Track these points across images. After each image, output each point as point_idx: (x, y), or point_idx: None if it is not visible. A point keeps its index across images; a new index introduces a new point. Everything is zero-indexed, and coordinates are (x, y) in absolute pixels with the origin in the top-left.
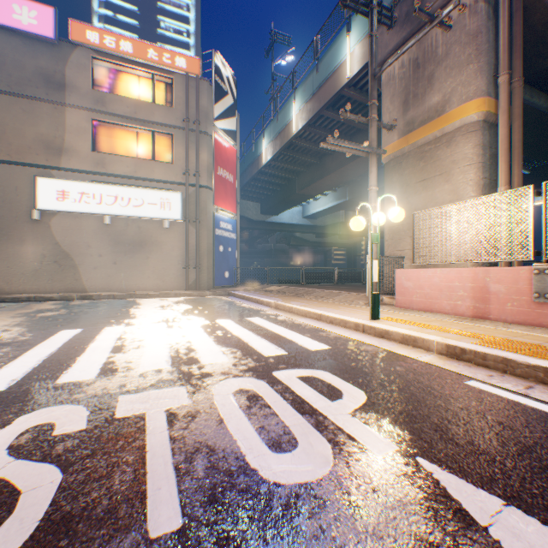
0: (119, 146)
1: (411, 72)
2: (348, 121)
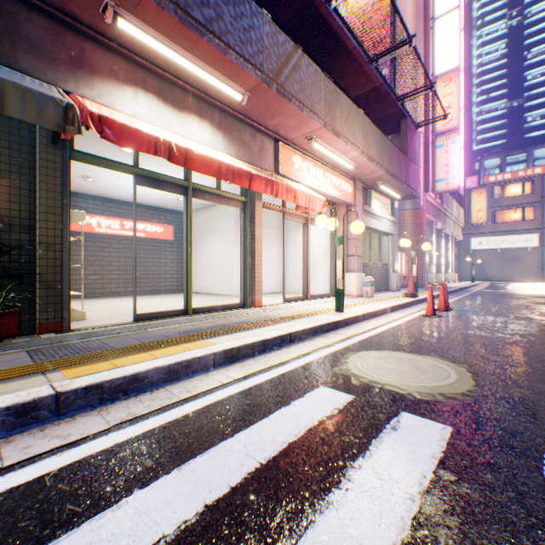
0: (502, 218)
1: None
2: None
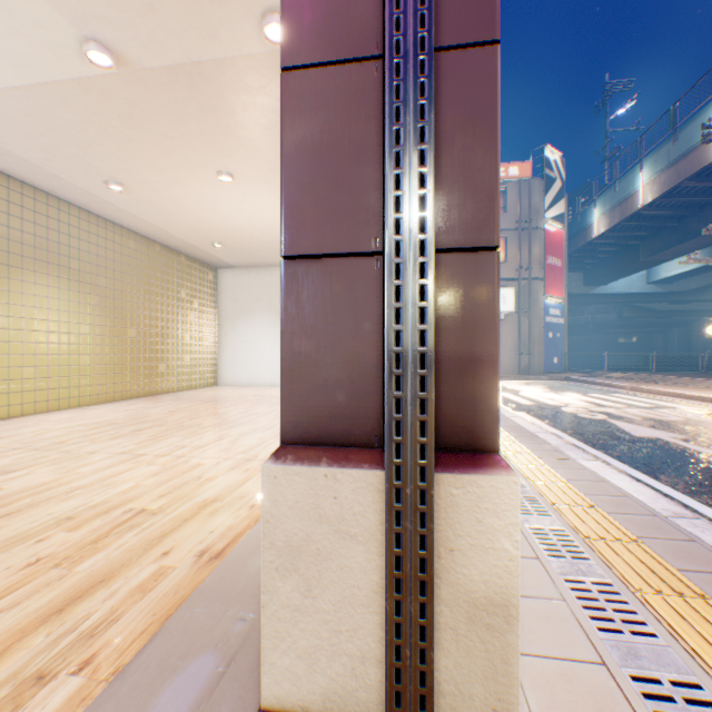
0: None
1: None
2: None
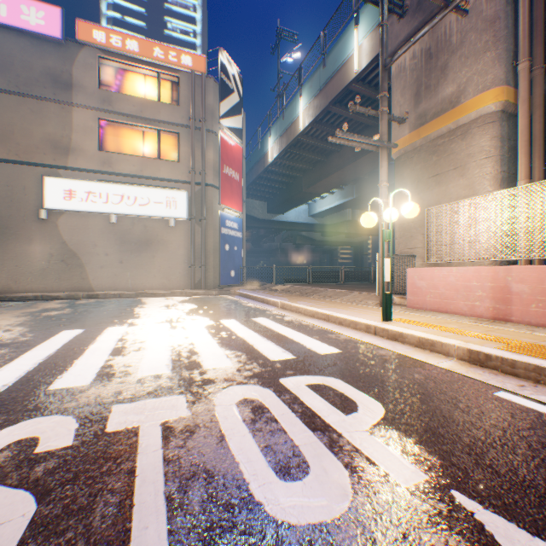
0: (125, 145)
1: (423, 63)
2: (356, 117)
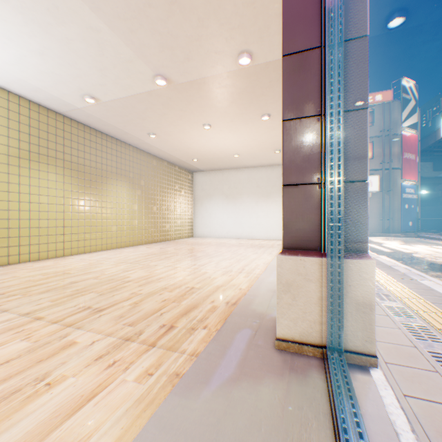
0: None
1: None
2: None
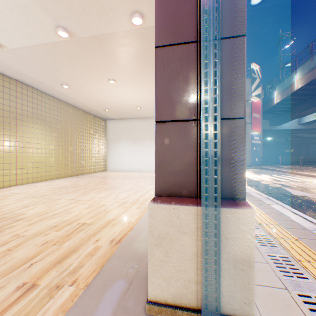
0: None
1: None
2: None
